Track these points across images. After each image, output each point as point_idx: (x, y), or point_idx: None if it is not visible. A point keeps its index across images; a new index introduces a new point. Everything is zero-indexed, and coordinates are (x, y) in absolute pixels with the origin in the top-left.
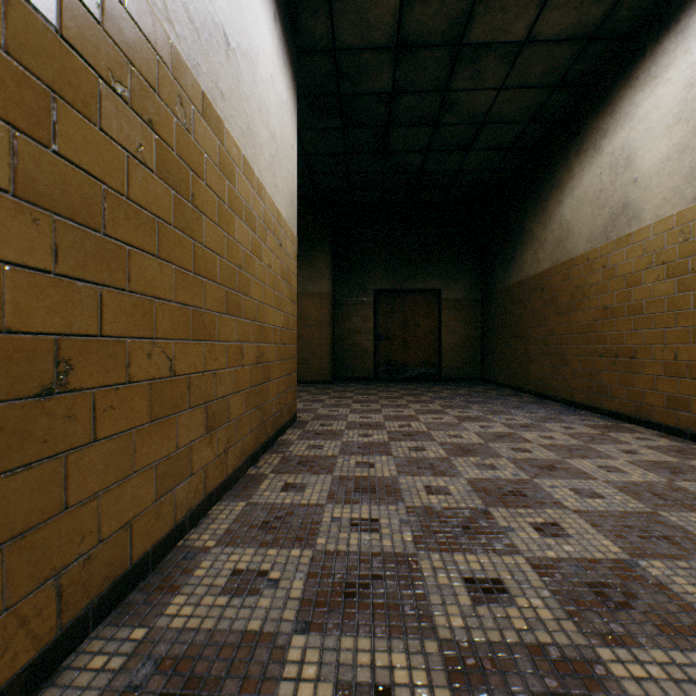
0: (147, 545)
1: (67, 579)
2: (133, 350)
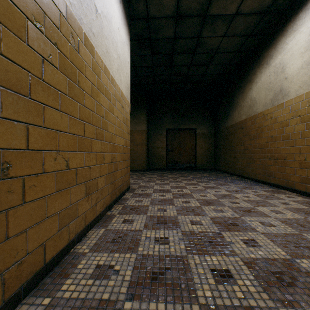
0: (54, 253)
1: (8, 275)
2: (46, 156)
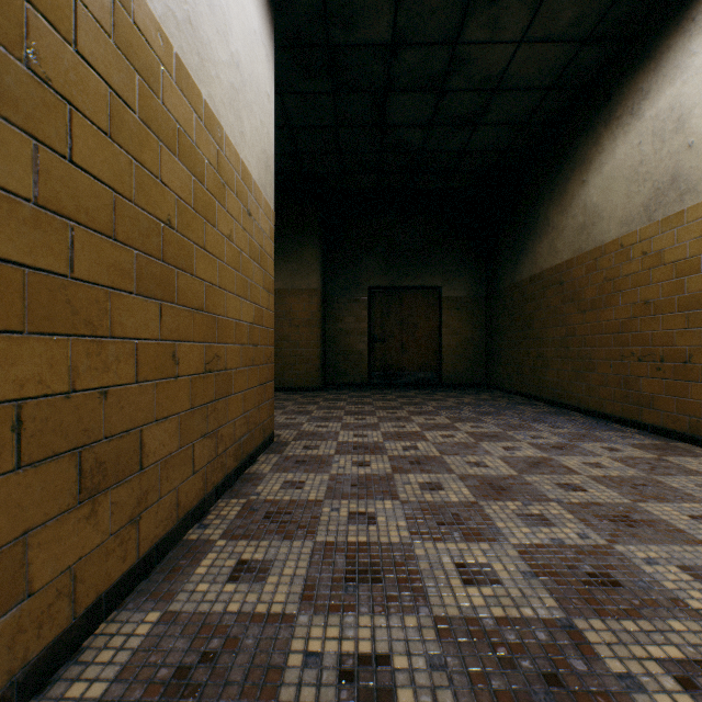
0: None
1: None
2: None
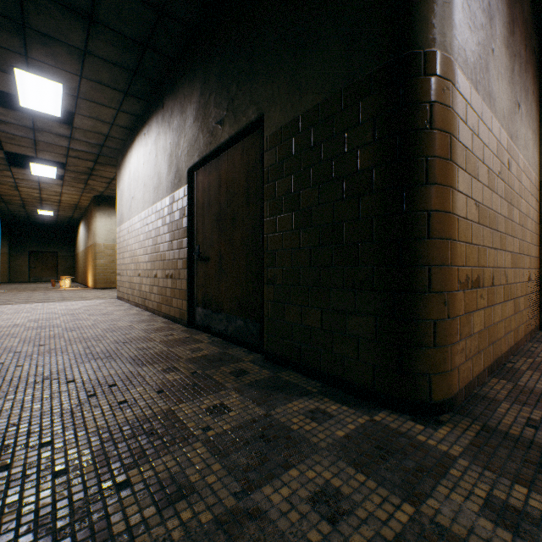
0: None
1: None
2: None
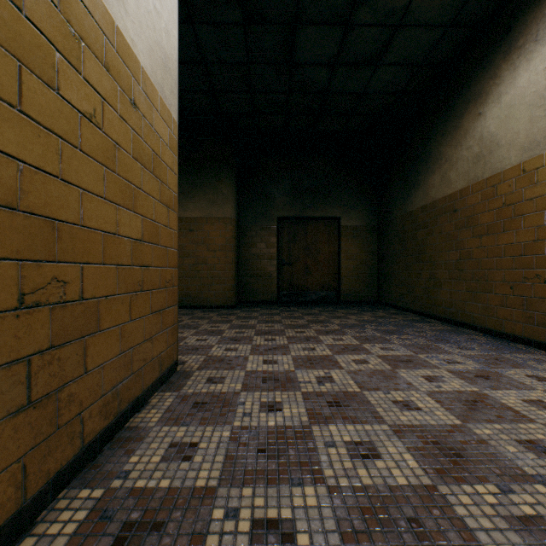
0: None
1: None
2: None
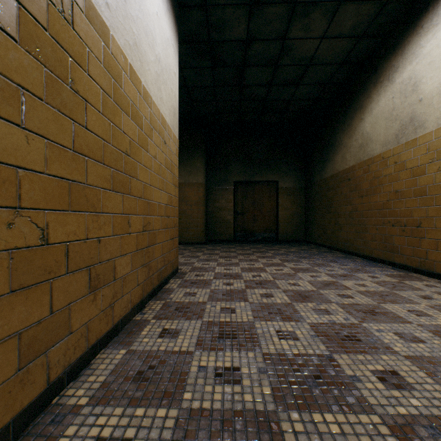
0: (5, 418)
1: None
2: None
